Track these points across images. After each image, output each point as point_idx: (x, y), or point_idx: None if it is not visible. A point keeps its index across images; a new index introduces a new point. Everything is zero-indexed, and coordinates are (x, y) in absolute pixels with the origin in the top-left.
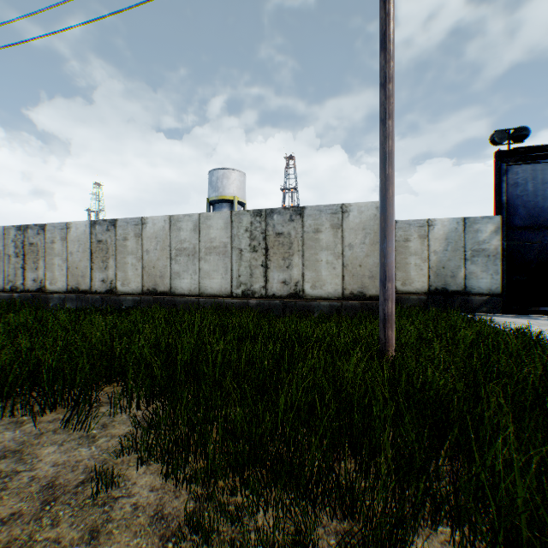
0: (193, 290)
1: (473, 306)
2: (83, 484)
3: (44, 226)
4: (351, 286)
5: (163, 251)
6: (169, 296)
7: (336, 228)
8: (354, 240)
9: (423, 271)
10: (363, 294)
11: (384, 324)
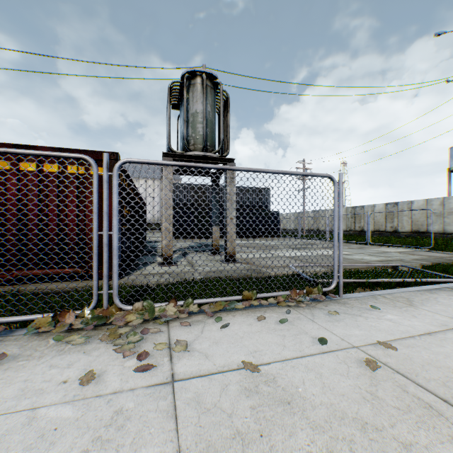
0: (438, 231)
1: None
2: None
3: (362, 206)
4: None
5: (421, 214)
6: (425, 233)
7: None
8: None
9: None
10: None
11: None
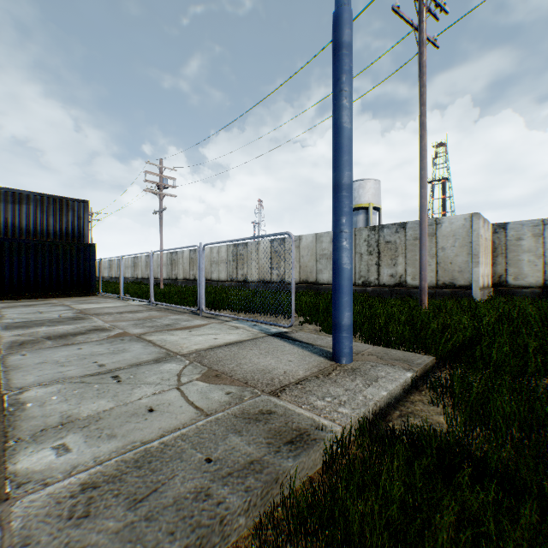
0: (330, 281)
1: None
2: (294, 325)
3: (246, 243)
4: (443, 278)
5: (311, 256)
6: (315, 285)
7: (430, 236)
8: (445, 244)
9: (536, 266)
10: (452, 284)
11: (420, 293)
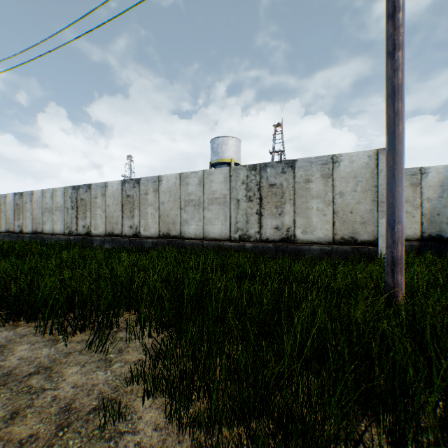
0: (198, 235)
1: None
2: (94, 411)
3: (89, 186)
4: (341, 231)
5: (174, 202)
6: (180, 239)
7: (326, 177)
8: (345, 188)
9: (414, 218)
10: (354, 240)
11: (392, 268)
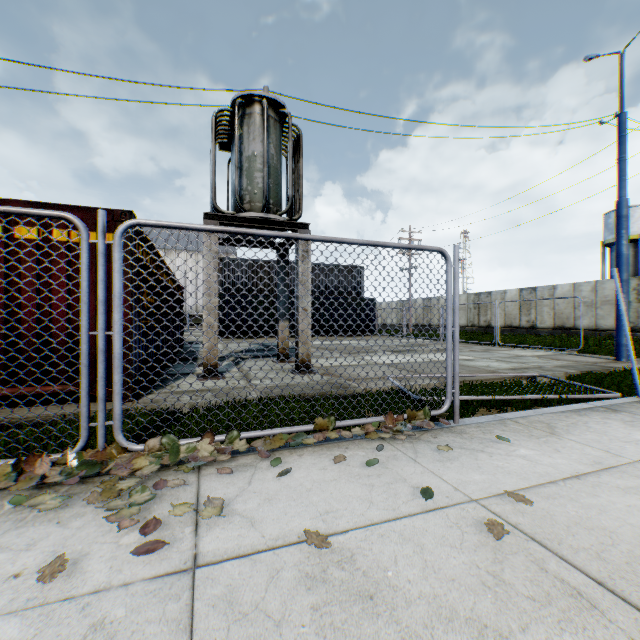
0: (589, 327)
1: None
2: None
3: (489, 293)
4: None
5: (567, 304)
6: (572, 330)
7: None
8: None
9: None
10: None
11: None
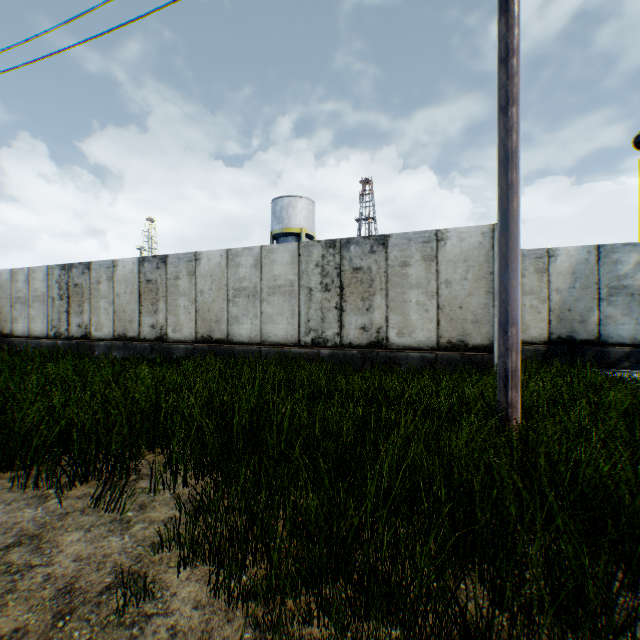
0: (253, 338)
1: (611, 361)
2: (109, 590)
3: (89, 265)
4: (448, 333)
5: (219, 291)
6: (227, 345)
7: (428, 260)
8: (453, 275)
9: (541, 314)
10: (464, 344)
11: (505, 383)
